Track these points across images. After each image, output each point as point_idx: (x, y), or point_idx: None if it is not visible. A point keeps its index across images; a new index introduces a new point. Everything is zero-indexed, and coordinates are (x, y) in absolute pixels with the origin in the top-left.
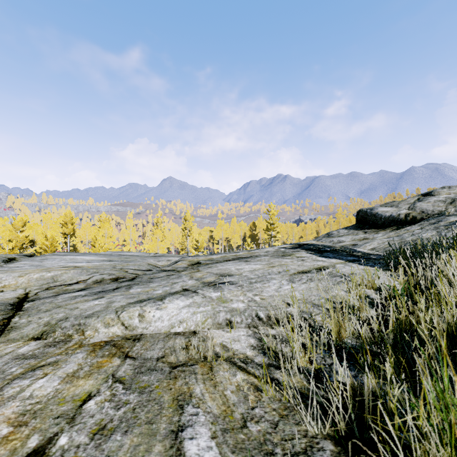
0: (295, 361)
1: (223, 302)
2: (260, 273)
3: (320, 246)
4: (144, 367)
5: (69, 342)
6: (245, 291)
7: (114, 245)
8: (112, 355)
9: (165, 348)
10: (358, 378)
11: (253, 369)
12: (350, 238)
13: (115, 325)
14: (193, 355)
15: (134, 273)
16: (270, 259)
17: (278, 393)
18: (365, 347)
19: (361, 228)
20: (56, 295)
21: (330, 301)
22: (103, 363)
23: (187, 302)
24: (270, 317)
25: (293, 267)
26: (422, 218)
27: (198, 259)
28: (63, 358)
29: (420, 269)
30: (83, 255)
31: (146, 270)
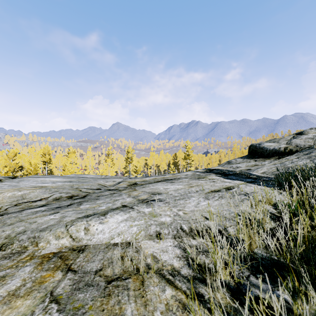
0: (218, 277)
1: (153, 216)
2: (182, 191)
3: (225, 171)
4: (82, 282)
5: (23, 253)
6: (171, 207)
7: (78, 169)
8: (56, 269)
9: (104, 260)
10: (275, 292)
11: (180, 283)
12: (244, 165)
13: (64, 238)
14: (127, 267)
15: (86, 191)
16: (189, 181)
17: (205, 313)
18: (274, 258)
19: (252, 157)
20: (21, 211)
21: (239, 215)
22: (45, 278)
23: (125, 216)
24: (191, 229)
25: (207, 187)
26: (297, 151)
27: (135, 180)
28: (11, 271)
29: (304, 189)
30: (52, 177)
31: (96, 189)
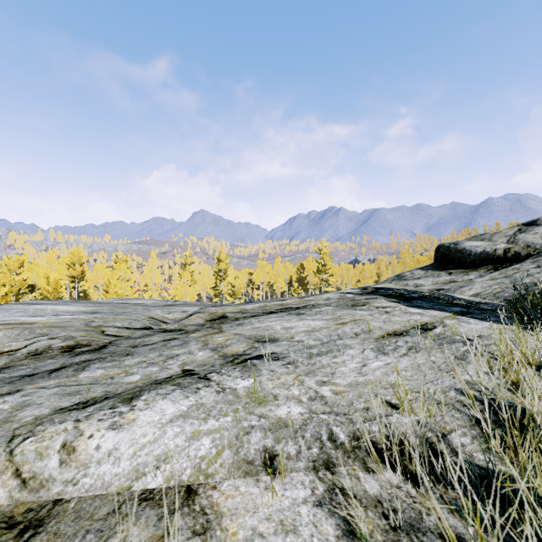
0: None
1: (258, 403)
2: (325, 335)
3: (403, 291)
4: None
5: None
6: (302, 375)
7: (132, 290)
8: None
9: None
10: None
11: None
12: (430, 281)
13: None
14: None
15: (115, 334)
16: (336, 311)
17: None
18: None
19: (443, 268)
20: None
21: (468, 396)
22: None
23: (183, 405)
24: (358, 440)
25: (376, 324)
26: (528, 255)
27: (225, 310)
28: None
29: None
30: (64, 303)
31: (141, 329)
